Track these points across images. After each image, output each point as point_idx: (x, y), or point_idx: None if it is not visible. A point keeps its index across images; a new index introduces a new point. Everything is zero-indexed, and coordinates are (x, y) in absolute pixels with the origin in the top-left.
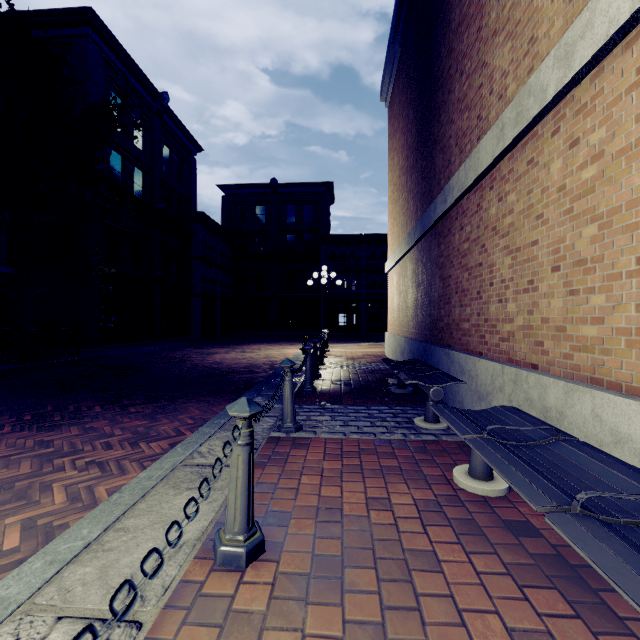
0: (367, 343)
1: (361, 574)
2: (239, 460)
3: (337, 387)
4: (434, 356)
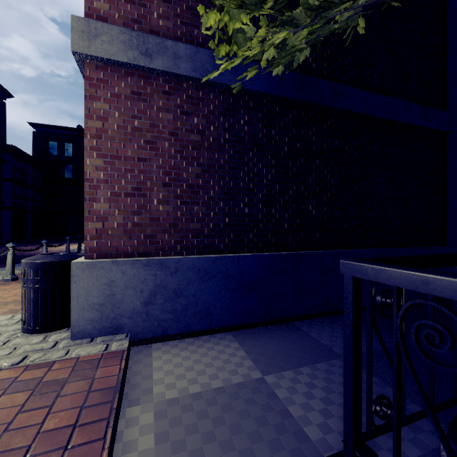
0: None
1: None
2: (10, 257)
3: None
4: None
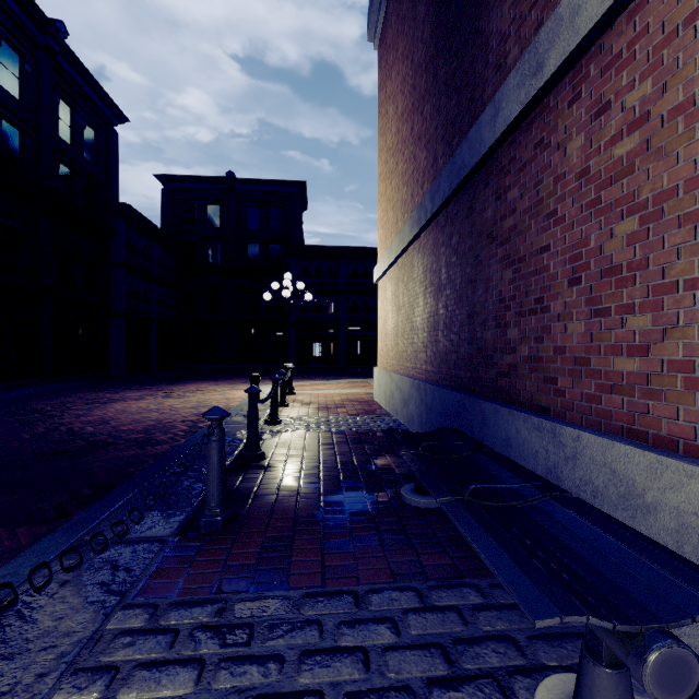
0: (347, 379)
1: None
2: None
3: (289, 492)
4: (493, 425)
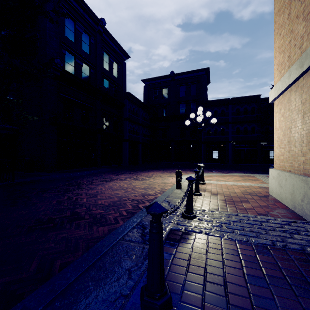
0: (238, 173)
1: None
2: None
3: None
4: None
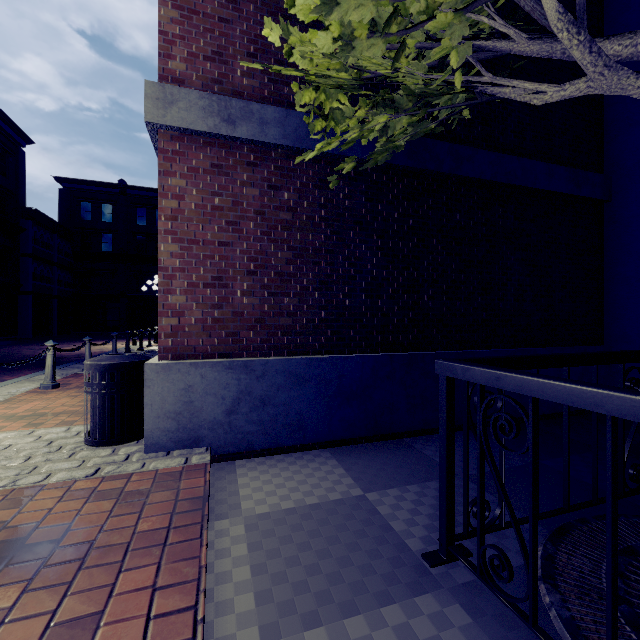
0: None
1: None
2: (50, 359)
3: None
4: None
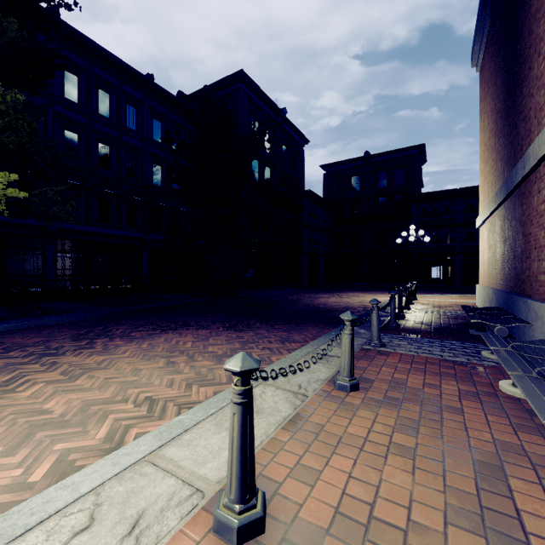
0: (459, 294)
1: (412, 407)
2: (346, 341)
3: (418, 326)
4: (515, 305)
